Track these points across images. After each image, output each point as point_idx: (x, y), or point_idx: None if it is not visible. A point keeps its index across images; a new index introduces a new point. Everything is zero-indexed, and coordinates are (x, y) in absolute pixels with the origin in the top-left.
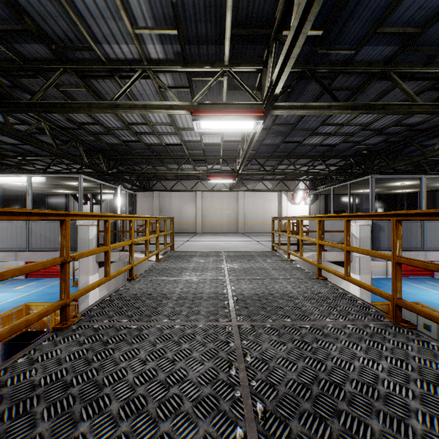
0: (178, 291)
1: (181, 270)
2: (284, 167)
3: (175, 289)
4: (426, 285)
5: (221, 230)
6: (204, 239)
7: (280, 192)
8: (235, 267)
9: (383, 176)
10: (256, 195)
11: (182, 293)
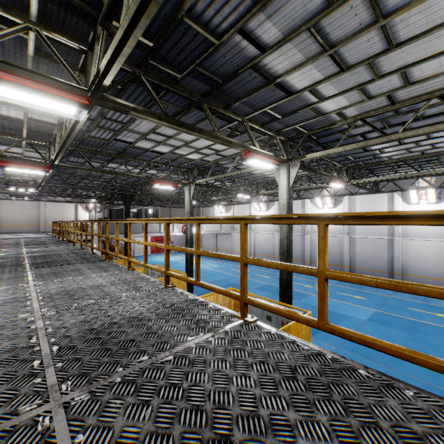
0: (4, 242)
1: (1, 241)
2: (74, 190)
3: (2, 242)
4: (162, 255)
5: (22, 230)
6: (6, 235)
7: (76, 203)
8: (27, 239)
9: (108, 205)
10: (57, 204)
11: (6, 242)
